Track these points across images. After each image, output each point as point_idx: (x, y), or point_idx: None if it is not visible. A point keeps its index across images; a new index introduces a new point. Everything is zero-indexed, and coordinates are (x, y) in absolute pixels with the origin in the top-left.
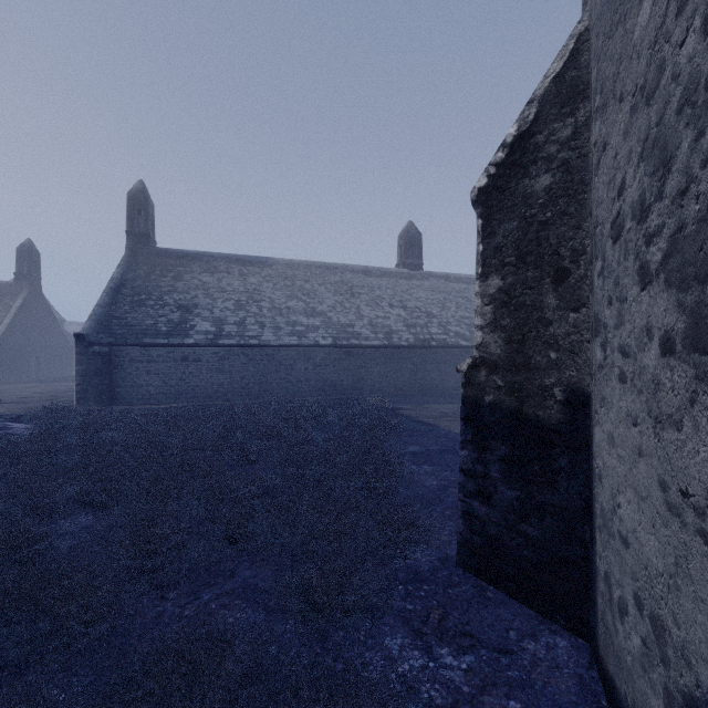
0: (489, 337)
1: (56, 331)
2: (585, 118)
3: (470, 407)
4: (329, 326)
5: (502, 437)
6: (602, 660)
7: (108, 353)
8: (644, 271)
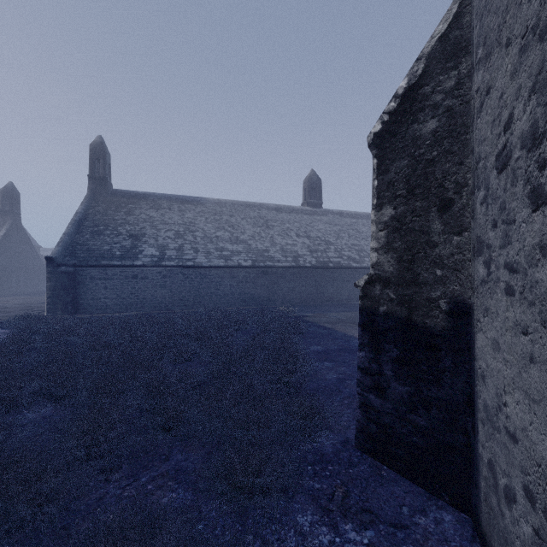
0: (383, 258)
1: (33, 255)
2: (467, 71)
3: (367, 316)
4: (249, 251)
5: (394, 341)
6: (485, 536)
7: (73, 272)
8: (537, 194)
